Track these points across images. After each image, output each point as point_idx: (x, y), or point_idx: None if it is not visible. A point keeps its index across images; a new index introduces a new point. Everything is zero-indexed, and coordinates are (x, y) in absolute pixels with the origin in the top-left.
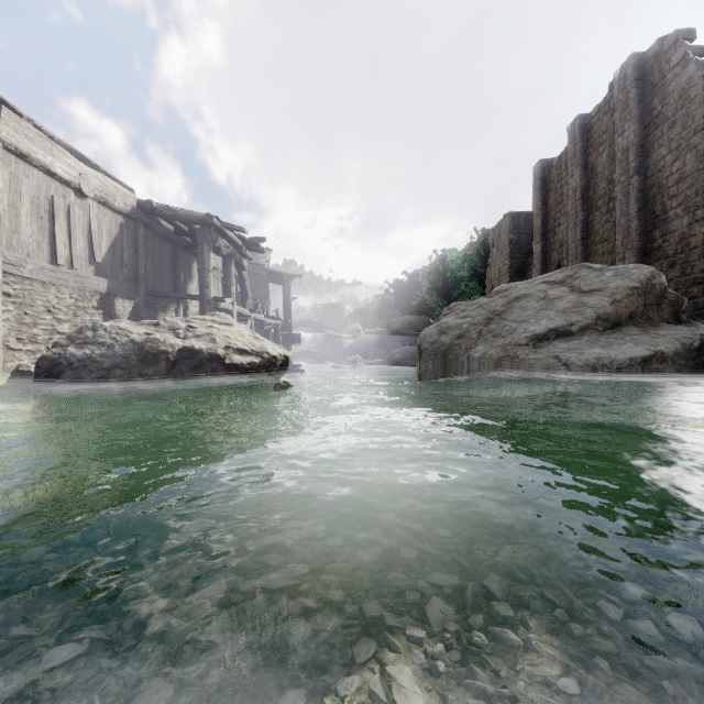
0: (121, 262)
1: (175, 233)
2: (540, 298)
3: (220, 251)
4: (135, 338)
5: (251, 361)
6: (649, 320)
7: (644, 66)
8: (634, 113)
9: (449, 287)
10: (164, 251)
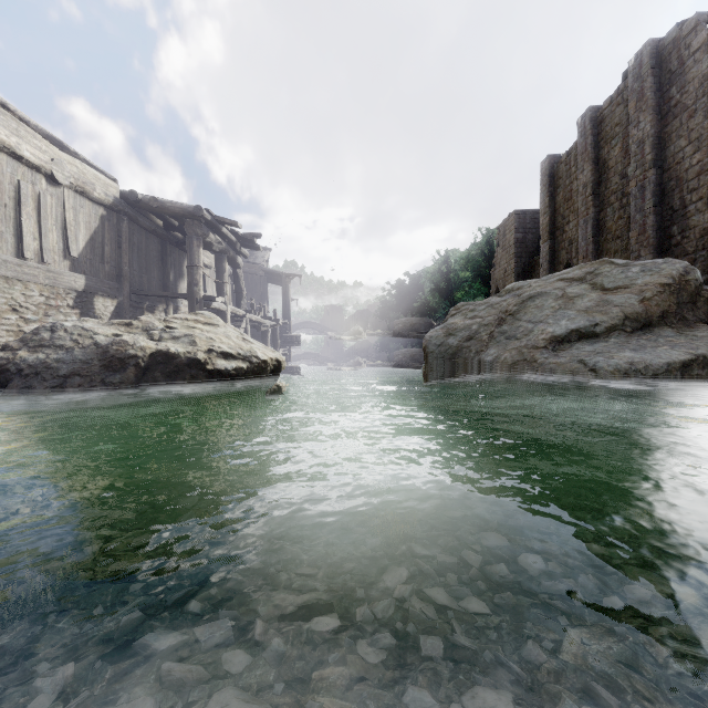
0: (102, 257)
1: (164, 228)
2: (558, 297)
3: (211, 247)
4: (100, 340)
5: (237, 366)
6: (683, 320)
7: (660, 53)
8: (650, 103)
9: (452, 288)
10: (152, 247)
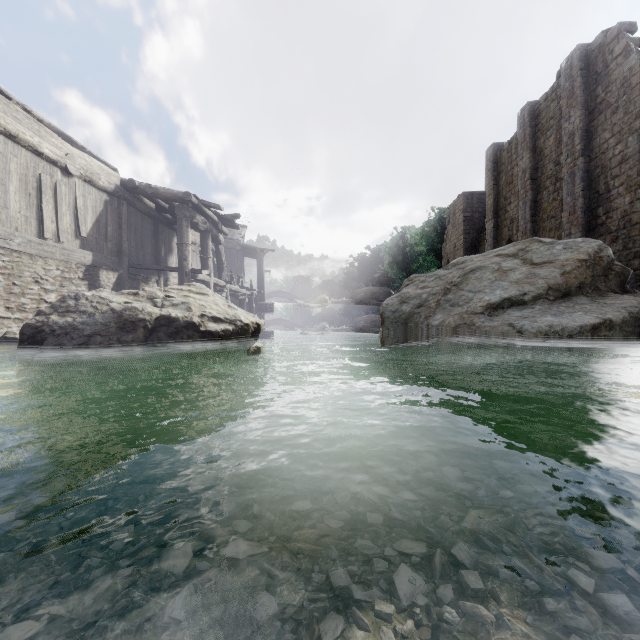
0: (105, 236)
1: (156, 210)
2: (494, 270)
3: (198, 226)
4: (115, 306)
5: (225, 328)
6: (597, 290)
7: (588, 57)
8: (579, 100)
9: (408, 261)
10: (146, 226)
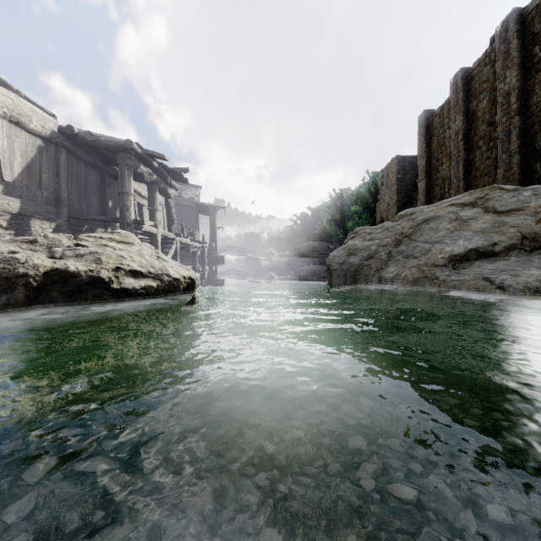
0: (39, 184)
1: (103, 162)
2: (452, 219)
3: (143, 177)
4: None
5: (146, 285)
6: None
7: (524, 19)
8: (515, 61)
9: (345, 219)
10: (91, 177)
